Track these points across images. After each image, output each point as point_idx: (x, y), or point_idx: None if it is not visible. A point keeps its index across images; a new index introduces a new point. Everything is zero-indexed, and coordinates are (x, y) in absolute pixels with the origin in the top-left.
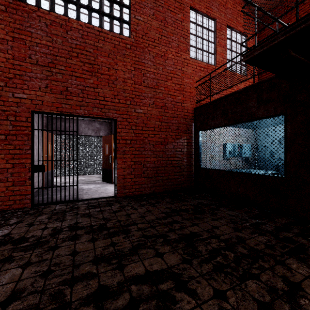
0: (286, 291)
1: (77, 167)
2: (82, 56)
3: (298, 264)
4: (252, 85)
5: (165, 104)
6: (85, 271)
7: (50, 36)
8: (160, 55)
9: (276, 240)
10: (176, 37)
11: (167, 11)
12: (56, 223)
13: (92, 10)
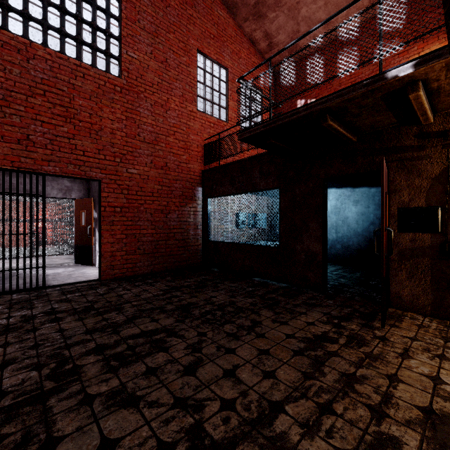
0: (250, 326)
1: (44, 243)
2: (51, 95)
3: (268, 311)
4: (255, 156)
5: (166, 164)
6: (80, 339)
7: (1, 63)
8: (160, 104)
9: (261, 300)
10: (180, 83)
11: (169, 52)
12: (23, 311)
13: (66, 35)
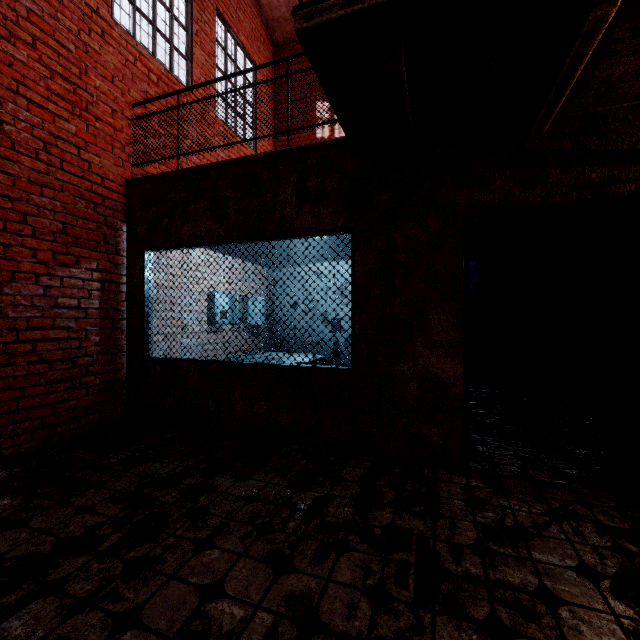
0: None
1: None
2: None
3: (461, 636)
4: (285, 150)
5: (1, 127)
6: None
7: None
8: None
9: (377, 554)
10: None
11: None
12: None
13: None
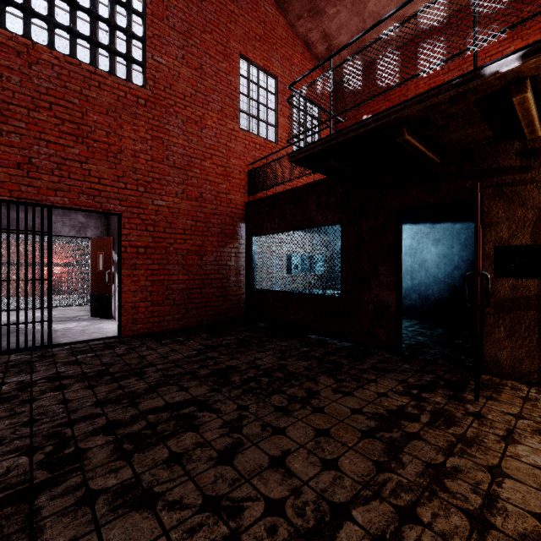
0: (305, 397)
1: (50, 291)
2: (58, 108)
3: (327, 378)
4: (311, 183)
5: (202, 195)
6: (87, 413)
7: None
8: (193, 121)
9: (318, 363)
10: (218, 95)
11: (205, 56)
12: (20, 376)
13: (77, 35)
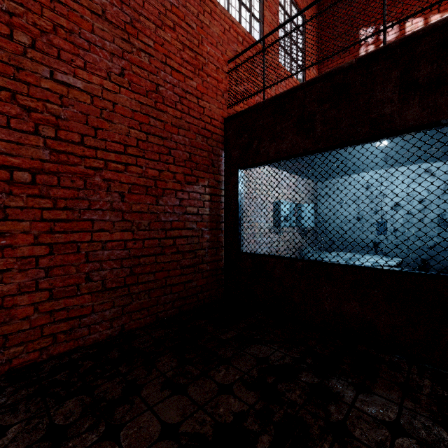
0: None
1: None
2: None
3: None
4: (384, 48)
5: (157, 89)
6: None
7: None
8: None
9: None
10: None
11: None
12: None
13: None
